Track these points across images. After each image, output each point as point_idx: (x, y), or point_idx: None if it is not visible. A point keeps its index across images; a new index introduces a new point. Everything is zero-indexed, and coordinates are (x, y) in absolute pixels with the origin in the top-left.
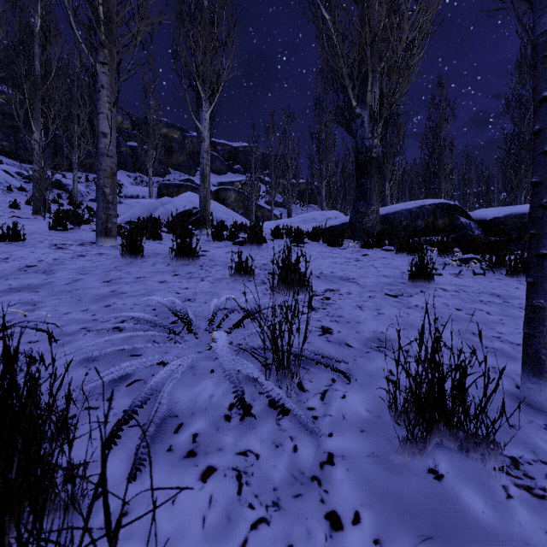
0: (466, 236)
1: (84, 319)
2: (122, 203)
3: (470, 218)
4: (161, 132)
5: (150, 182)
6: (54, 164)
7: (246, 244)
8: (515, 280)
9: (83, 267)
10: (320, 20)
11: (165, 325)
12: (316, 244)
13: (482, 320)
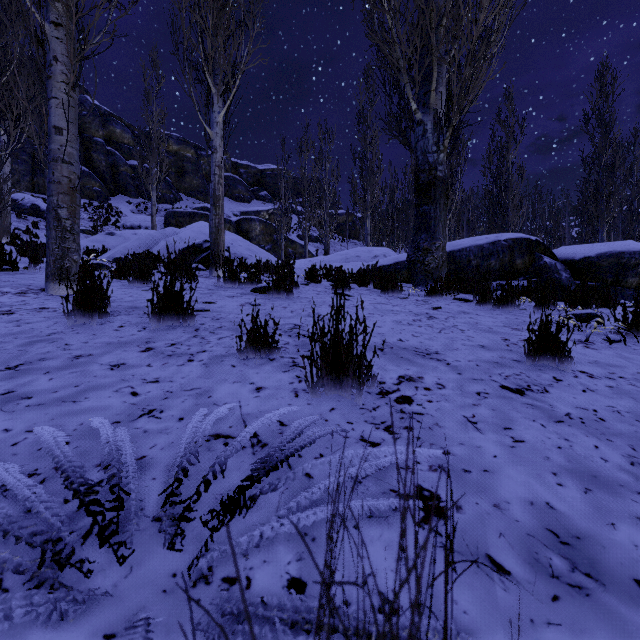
0: (551, 280)
1: None
2: (114, 235)
3: (555, 257)
4: (170, 149)
5: (153, 209)
6: (32, 185)
7: (270, 291)
8: None
9: None
10: None
11: (35, 532)
12: (366, 290)
13: None
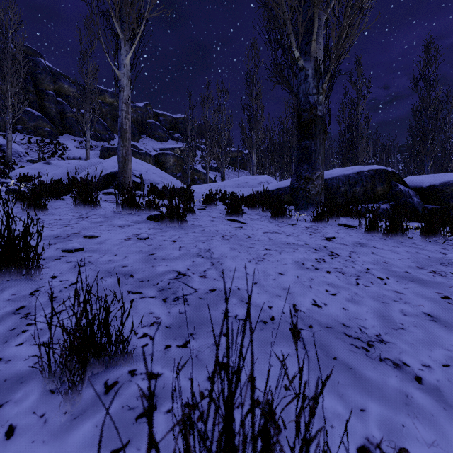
0: (406, 204)
1: None
2: (50, 164)
3: (407, 185)
4: (106, 101)
5: (88, 144)
6: None
7: (164, 220)
8: None
9: None
10: None
11: None
12: (256, 214)
13: None
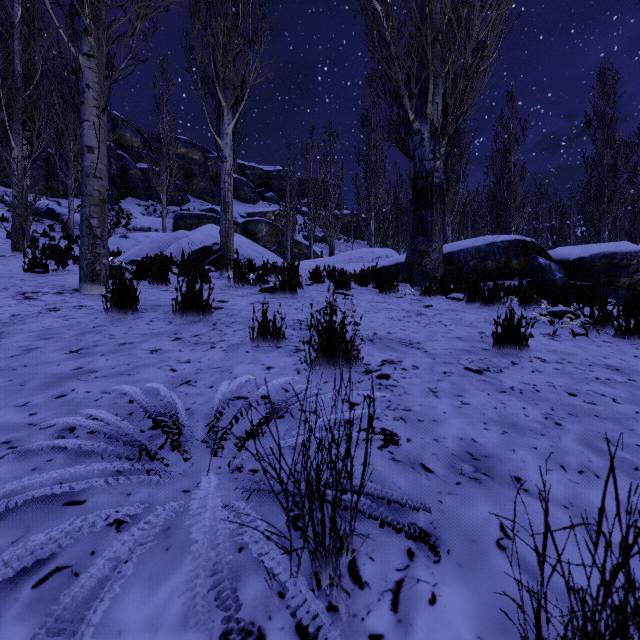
0: (545, 280)
1: (14, 422)
2: (127, 238)
3: (550, 258)
4: (178, 152)
5: (164, 212)
6: (46, 189)
7: (277, 291)
8: (629, 344)
9: (49, 327)
10: (370, 13)
11: (134, 440)
12: (365, 290)
13: (611, 414)
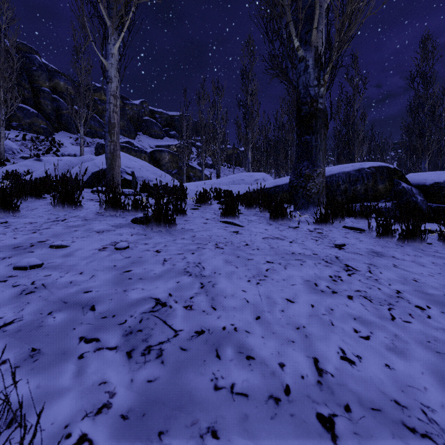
0: (410, 202)
1: None
2: (41, 161)
3: (409, 182)
4: (102, 98)
5: (81, 141)
6: None
7: (149, 223)
8: None
9: None
10: None
11: None
12: (253, 215)
13: None
